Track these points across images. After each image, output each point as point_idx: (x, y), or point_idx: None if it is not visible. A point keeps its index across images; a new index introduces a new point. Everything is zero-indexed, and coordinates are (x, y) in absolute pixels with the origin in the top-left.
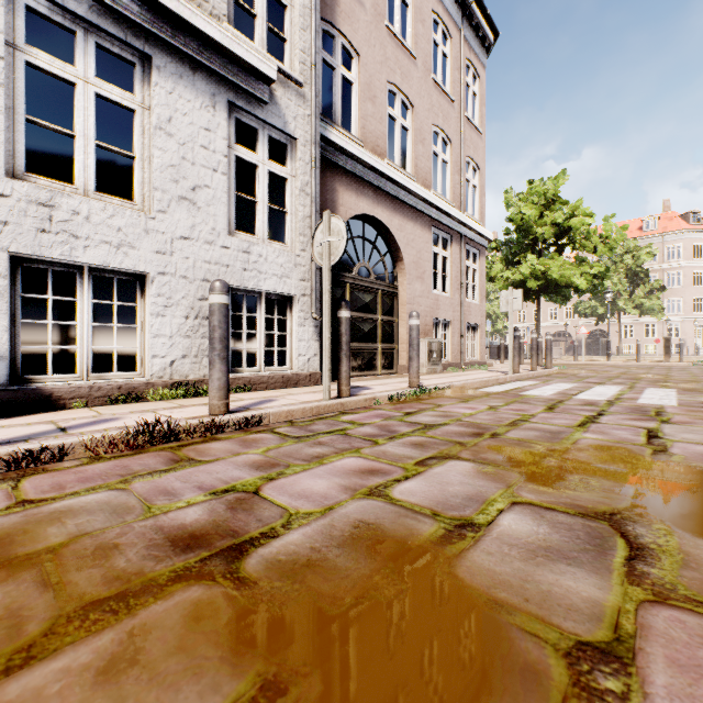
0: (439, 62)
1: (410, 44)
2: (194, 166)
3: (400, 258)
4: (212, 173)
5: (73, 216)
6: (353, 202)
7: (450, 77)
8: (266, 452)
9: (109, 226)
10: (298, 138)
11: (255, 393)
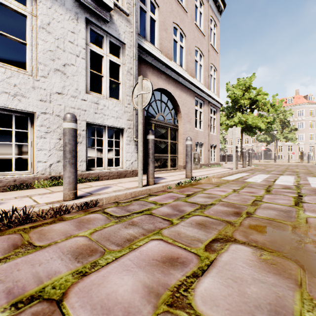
0: (198, 16)
1: (184, 5)
2: (65, 52)
3: (179, 111)
4: (76, 57)
5: None
6: (155, 82)
7: (203, 24)
8: (91, 234)
9: (8, 83)
10: (126, 44)
11: (101, 182)
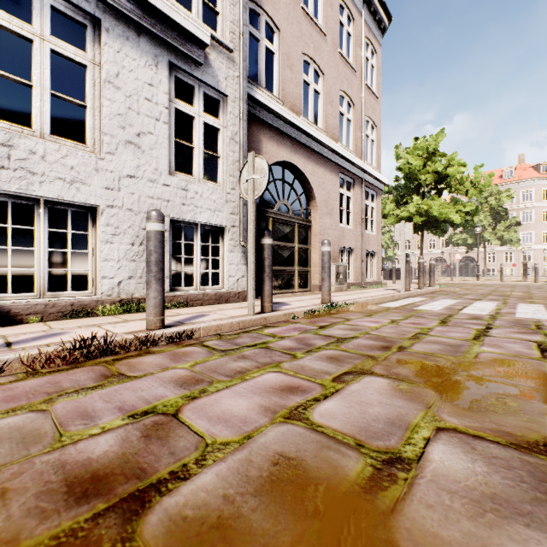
0: (345, 39)
1: (321, 23)
2: (139, 115)
3: (313, 197)
4: (155, 121)
5: (29, 155)
6: (274, 151)
7: (353, 52)
8: (193, 366)
9: (63, 165)
10: (228, 95)
11: (191, 309)
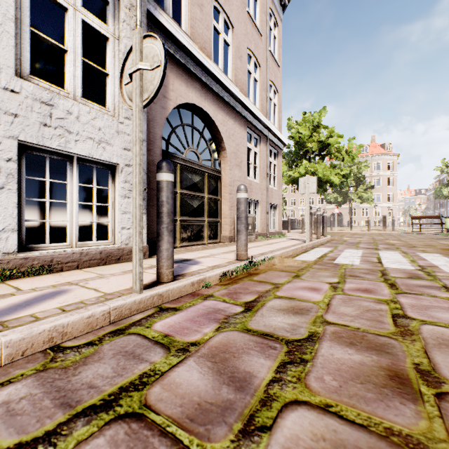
0: (252, 2)
1: None
2: None
3: (223, 148)
4: None
5: None
6: (183, 91)
7: (259, 17)
8: None
9: None
10: None
11: (54, 276)
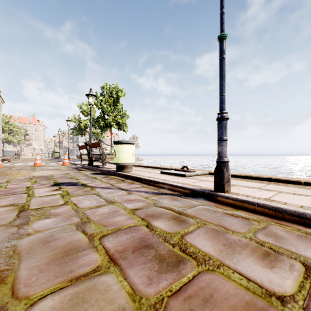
0: None
1: None
2: None
3: None
4: None
5: None
6: None
7: None
8: None
9: None
10: None
11: None
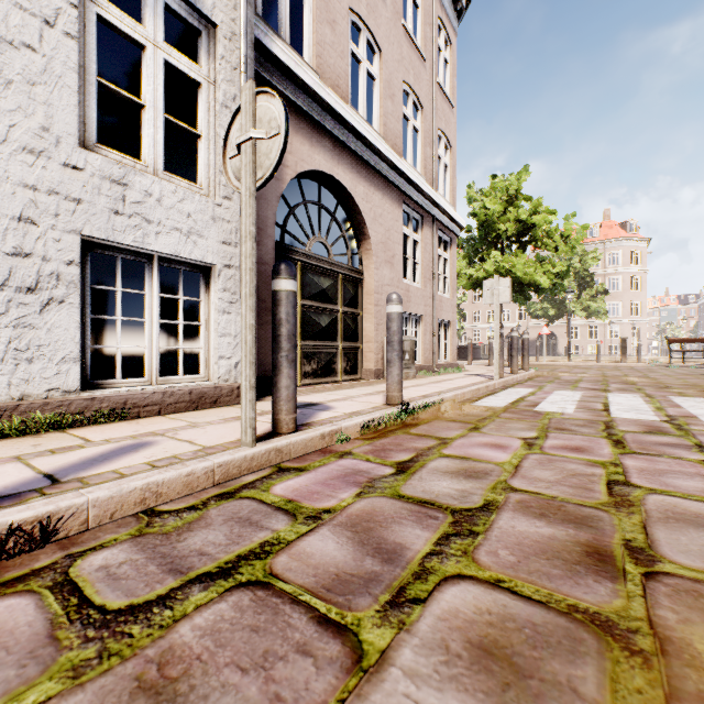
0: (410, 9)
1: None
2: None
3: (365, 236)
4: (41, 25)
5: None
6: (305, 152)
7: (422, 32)
8: None
9: None
10: (218, 25)
11: (130, 425)
